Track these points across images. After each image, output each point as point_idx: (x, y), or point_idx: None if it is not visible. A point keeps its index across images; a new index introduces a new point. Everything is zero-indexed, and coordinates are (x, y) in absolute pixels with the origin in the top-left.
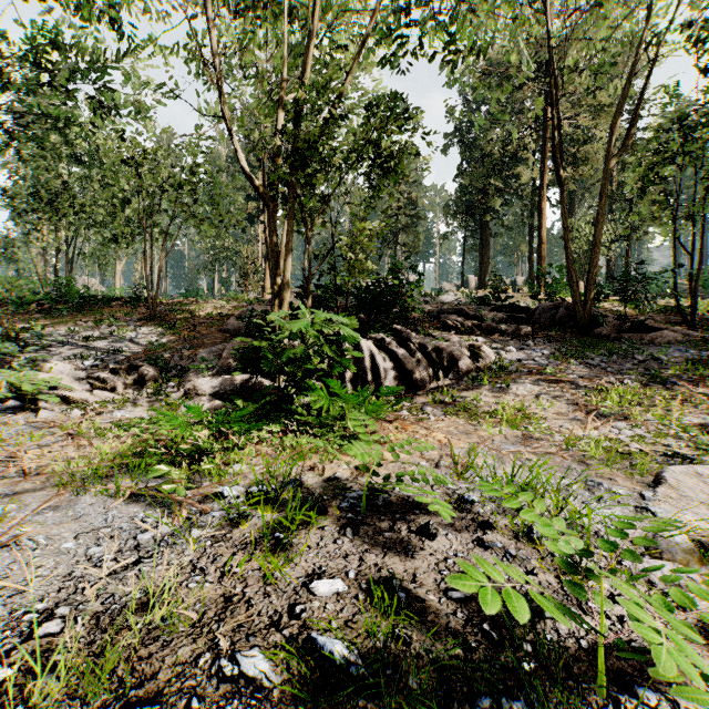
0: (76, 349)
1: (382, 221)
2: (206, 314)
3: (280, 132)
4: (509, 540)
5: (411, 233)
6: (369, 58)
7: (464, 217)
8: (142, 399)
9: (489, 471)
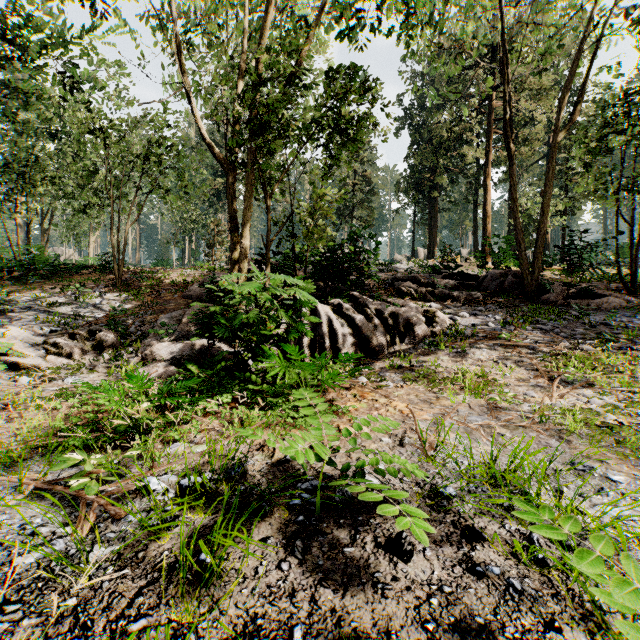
0: (38, 314)
1: (339, 196)
2: (171, 281)
3: (238, 97)
4: (505, 559)
5: (366, 207)
6: (327, 32)
7: (415, 193)
8: (98, 364)
9: (460, 450)
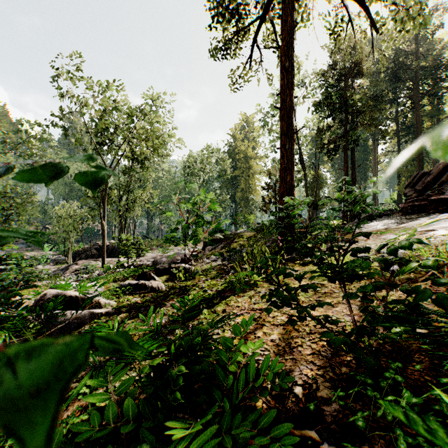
0: None
1: None
2: None
3: None
4: None
5: None
6: None
7: None
8: None
9: None
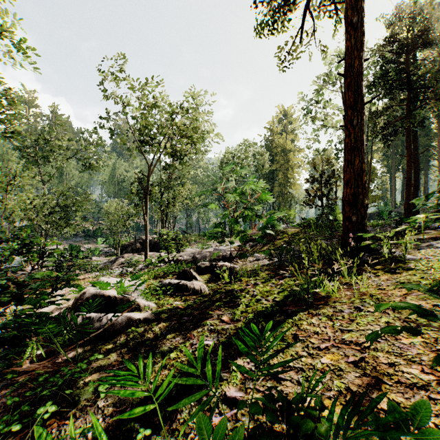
0: None
1: None
2: None
3: None
4: None
5: None
6: None
7: None
8: None
9: None
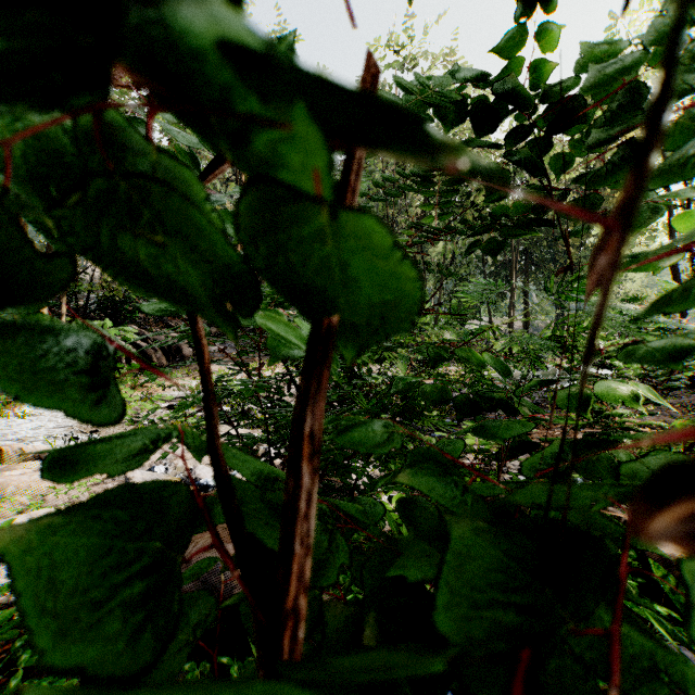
0: None
1: None
2: None
3: None
4: None
5: None
6: None
7: None
8: None
9: None
